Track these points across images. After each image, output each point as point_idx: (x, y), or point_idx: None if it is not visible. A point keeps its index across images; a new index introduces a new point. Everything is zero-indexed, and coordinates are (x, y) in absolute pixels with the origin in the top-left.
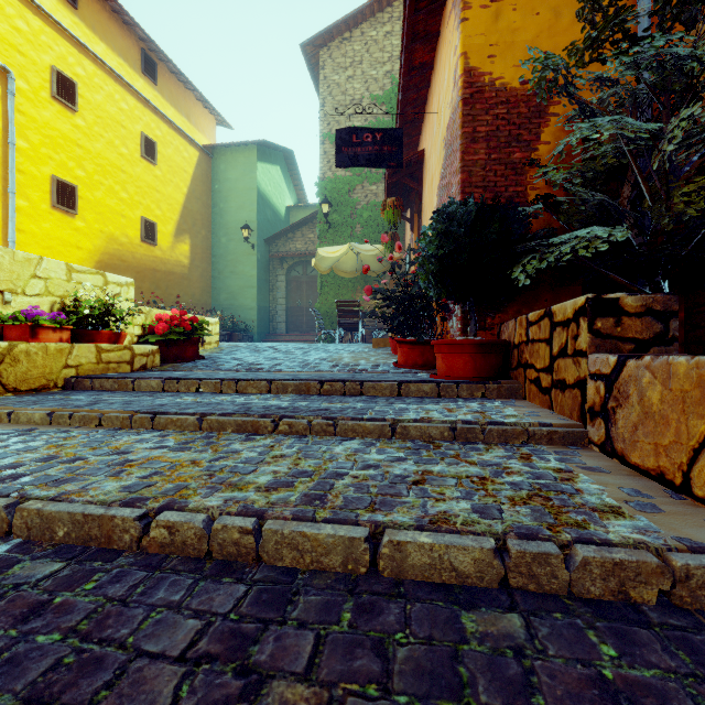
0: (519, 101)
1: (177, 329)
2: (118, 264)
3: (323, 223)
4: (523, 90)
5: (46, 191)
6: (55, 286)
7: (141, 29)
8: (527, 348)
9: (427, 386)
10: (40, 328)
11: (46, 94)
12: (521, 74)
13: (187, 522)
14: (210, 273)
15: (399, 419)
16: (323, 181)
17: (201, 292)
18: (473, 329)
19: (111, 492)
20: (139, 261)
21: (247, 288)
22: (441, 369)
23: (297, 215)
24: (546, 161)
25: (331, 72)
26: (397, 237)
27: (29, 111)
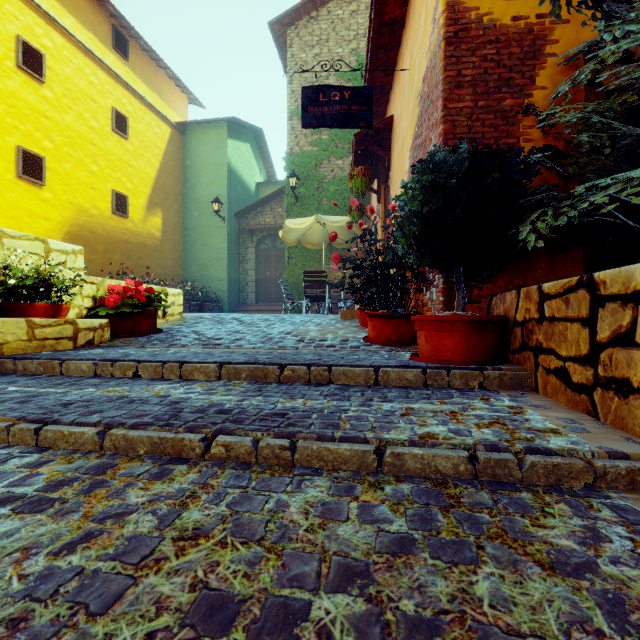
0: (510, 40)
1: (131, 301)
2: (88, 236)
3: (290, 196)
4: (515, 27)
5: (11, 161)
6: None
7: (111, 4)
8: (540, 328)
9: (411, 372)
10: None
11: (11, 63)
12: (513, 8)
13: None
14: (183, 246)
15: (387, 439)
16: (290, 155)
17: (173, 264)
18: (461, 303)
19: None
20: (110, 233)
21: (217, 259)
22: (424, 350)
23: (267, 191)
24: (542, 108)
25: (298, 50)
26: (363, 208)
27: None
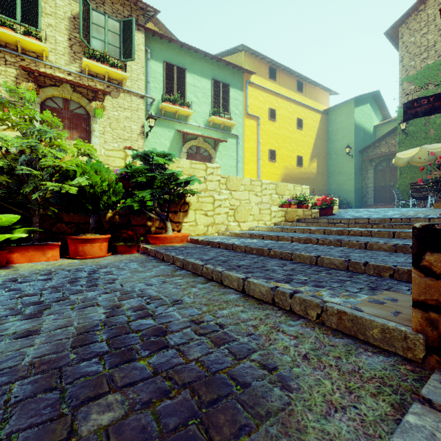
0: None
1: (325, 203)
2: (288, 178)
3: (401, 134)
4: None
5: (267, 155)
6: (291, 192)
7: (297, 73)
8: None
9: None
10: (291, 204)
11: (267, 119)
12: None
13: (357, 231)
14: (326, 175)
15: None
16: (401, 108)
17: (321, 185)
18: None
19: (340, 229)
20: (295, 175)
21: (347, 180)
22: None
23: (382, 129)
24: None
25: (407, 37)
26: None
27: (263, 128)
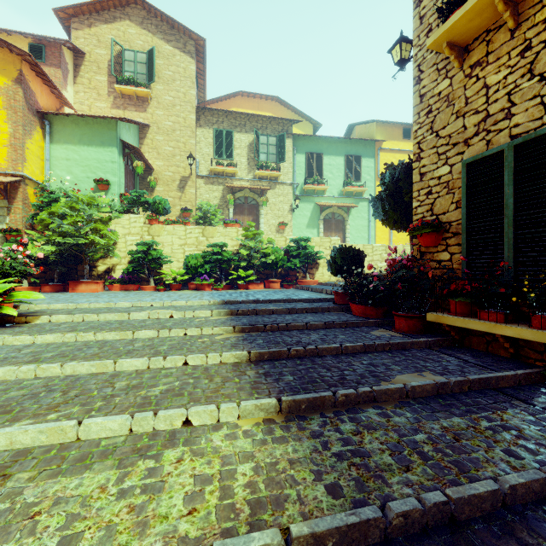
0: None
1: None
2: None
3: None
4: None
5: None
6: (400, 251)
7: None
8: None
9: None
10: None
11: None
12: None
13: None
14: None
15: None
16: None
17: None
18: None
19: None
20: None
21: None
22: None
23: None
24: None
25: None
26: None
27: None
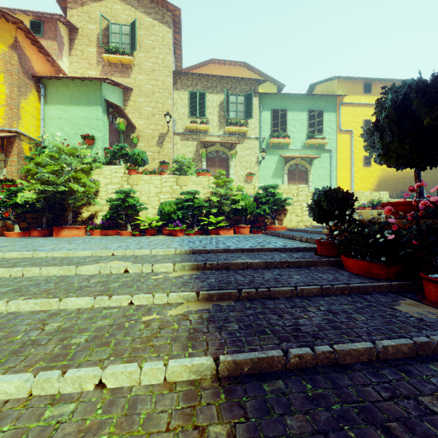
0: None
1: None
2: (386, 180)
3: None
4: None
5: (361, 161)
6: (367, 197)
7: (396, 80)
8: None
9: None
10: (365, 207)
11: (361, 130)
12: None
13: None
14: None
15: None
16: None
17: (433, 183)
18: None
19: None
20: (396, 176)
21: None
22: None
23: None
24: None
25: None
26: None
27: (356, 139)
